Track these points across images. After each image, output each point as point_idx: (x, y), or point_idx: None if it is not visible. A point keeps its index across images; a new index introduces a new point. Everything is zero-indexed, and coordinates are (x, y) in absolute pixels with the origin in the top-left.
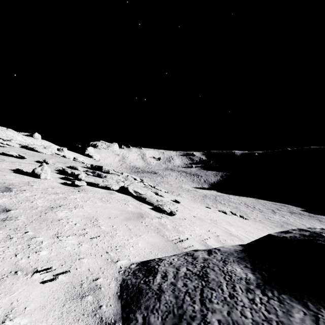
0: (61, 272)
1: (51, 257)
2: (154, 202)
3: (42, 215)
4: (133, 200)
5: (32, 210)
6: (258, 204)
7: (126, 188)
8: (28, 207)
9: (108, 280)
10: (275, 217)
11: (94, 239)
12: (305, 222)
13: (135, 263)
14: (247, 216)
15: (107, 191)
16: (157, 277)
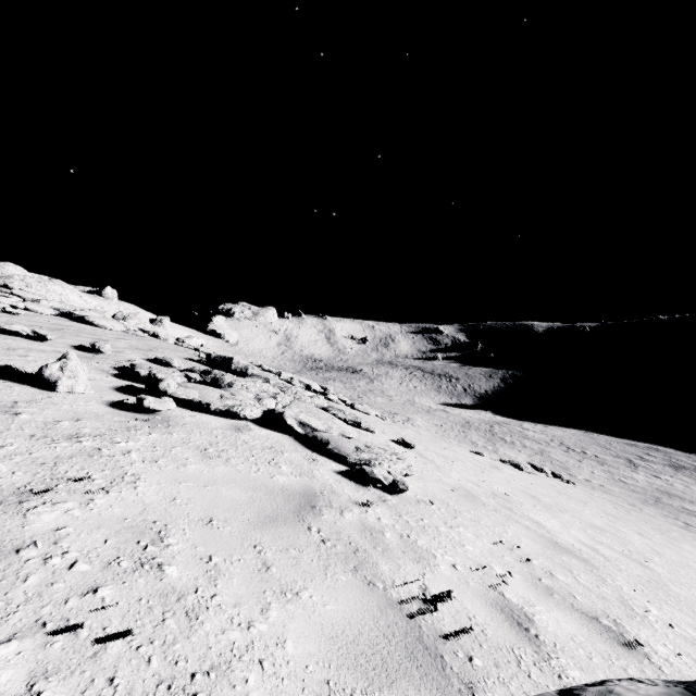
0: None
1: None
2: (348, 454)
3: None
4: (294, 447)
5: None
6: (593, 446)
7: (278, 414)
8: None
9: None
10: (638, 478)
11: (114, 644)
12: None
13: None
14: (569, 473)
15: (231, 424)
16: None
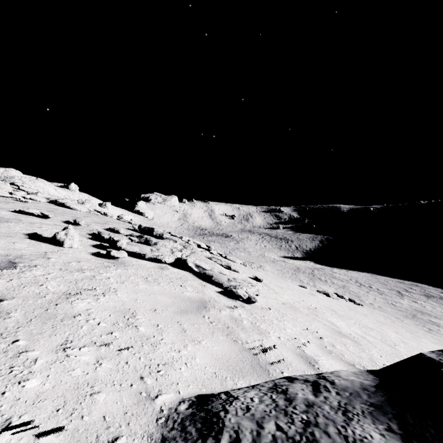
0: (53, 427)
1: (42, 392)
2: (223, 283)
3: (51, 307)
4: (193, 278)
5: (37, 299)
6: (376, 283)
7: (184, 260)
8: (31, 295)
9: (136, 440)
10: (403, 302)
11: (124, 351)
12: None
13: (186, 401)
14: (360, 299)
15: (157, 265)
16: (221, 441)
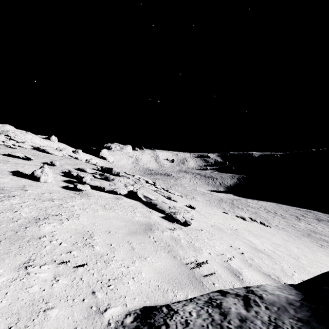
0: None
1: None
2: (165, 210)
3: (21, 230)
4: (142, 206)
5: (10, 223)
6: (280, 210)
7: (134, 192)
8: (5, 220)
9: None
10: (301, 224)
11: (80, 268)
12: None
13: (132, 314)
14: (268, 222)
15: (114, 196)
16: None
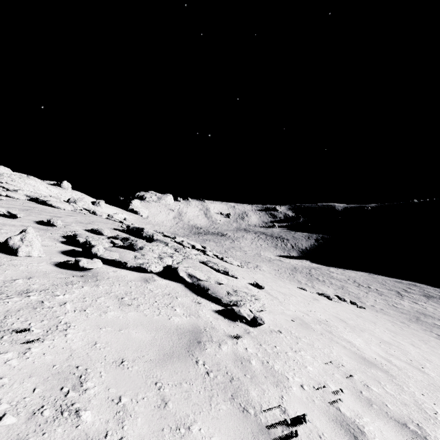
0: None
1: None
2: (222, 297)
3: None
4: (185, 293)
5: None
6: (375, 283)
7: (174, 269)
8: None
9: None
10: (404, 304)
11: None
12: None
13: None
14: (361, 301)
15: (141, 276)
16: None
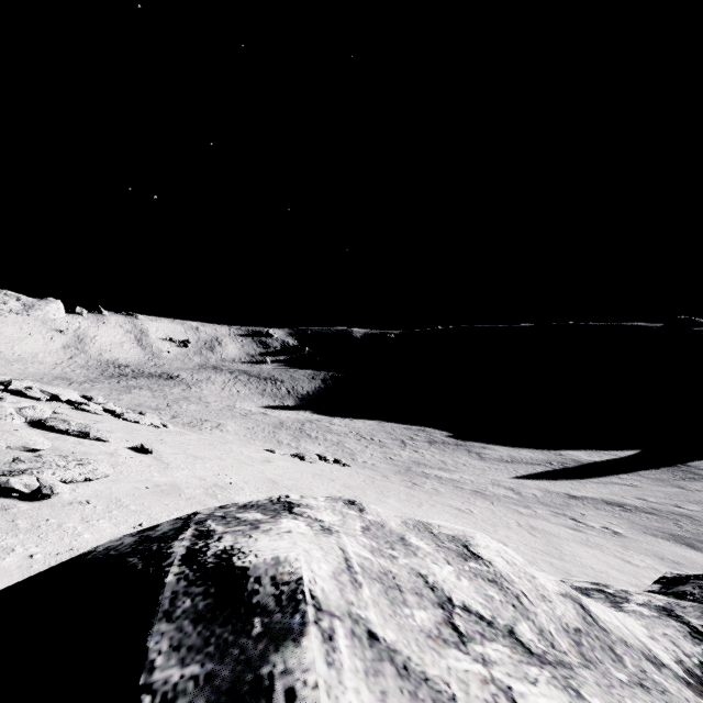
0: None
1: None
2: None
3: None
4: None
5: None
6: (381, 433)
7: None
8: None
9: None
10: (404, 454)
11: None
12: (448, 456)
13: None
14: (353, 458)
15: None
16: None
